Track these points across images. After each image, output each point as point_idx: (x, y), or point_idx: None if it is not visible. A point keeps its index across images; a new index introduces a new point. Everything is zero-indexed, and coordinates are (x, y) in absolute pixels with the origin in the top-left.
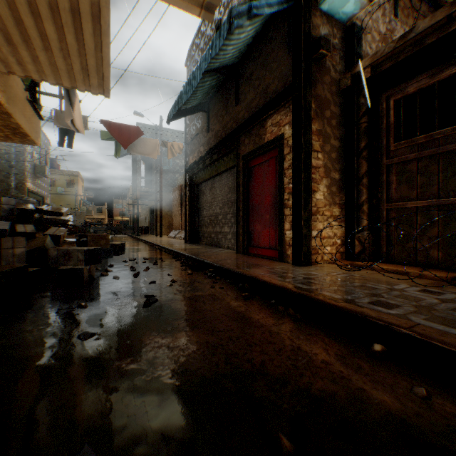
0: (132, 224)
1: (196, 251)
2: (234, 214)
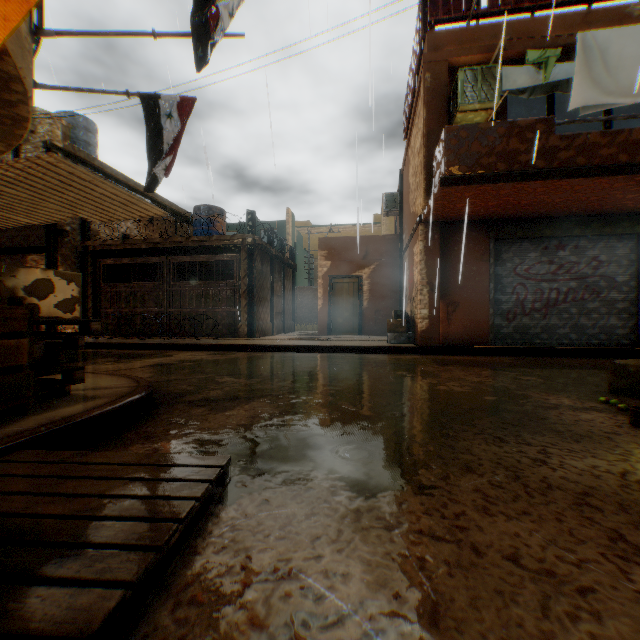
0: None
1: None
2: None
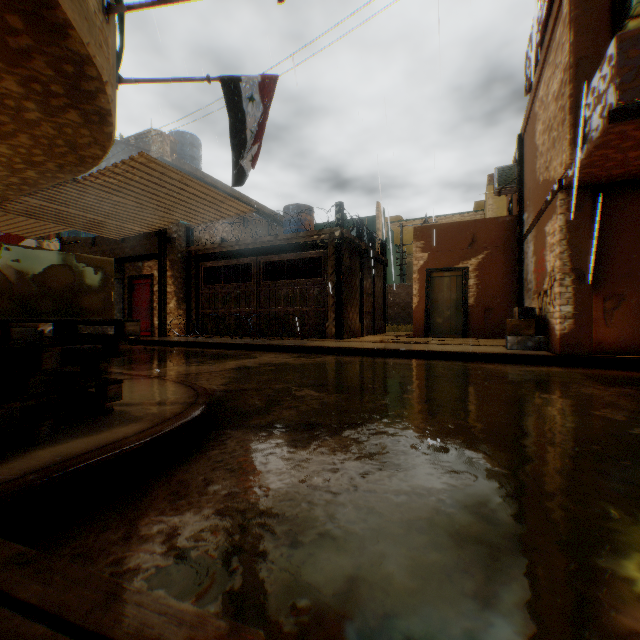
0: None
1: None
2: (121, 310)
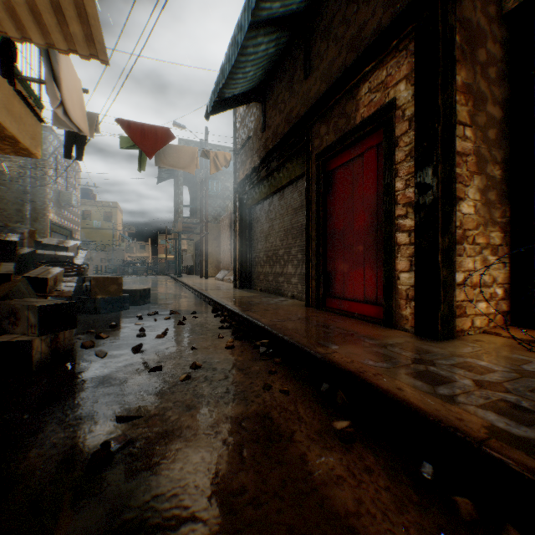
0: (177, 262)
1: (245, 302)
2: (302, 246)
